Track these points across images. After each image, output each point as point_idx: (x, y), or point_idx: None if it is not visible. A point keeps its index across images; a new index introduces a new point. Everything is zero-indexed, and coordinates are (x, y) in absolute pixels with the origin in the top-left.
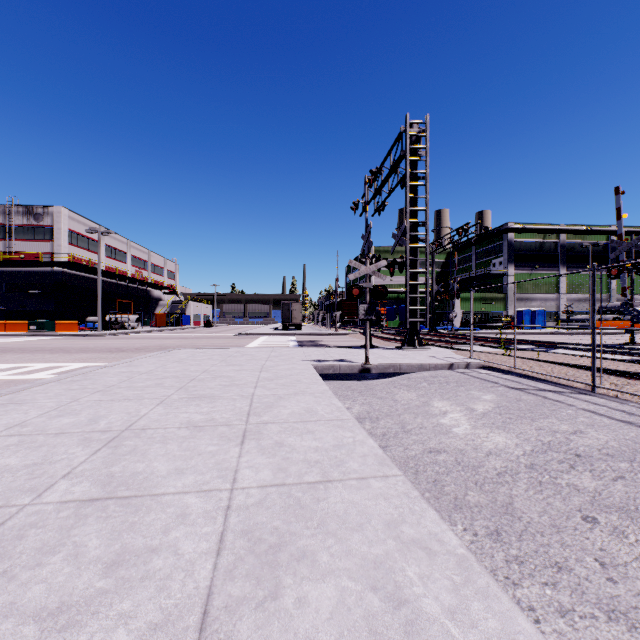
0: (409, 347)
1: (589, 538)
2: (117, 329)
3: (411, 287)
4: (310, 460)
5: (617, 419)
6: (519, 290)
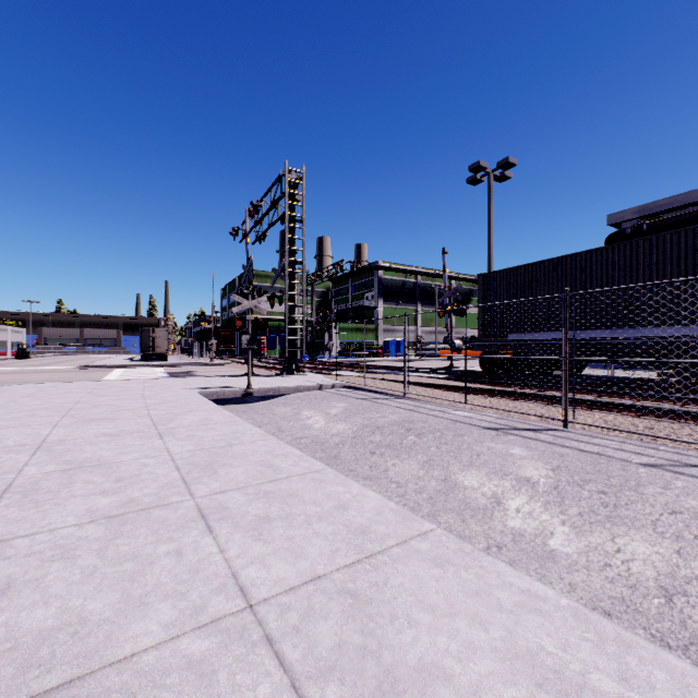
0: (288, 374)
1: (370, 460)
2: None
3: (290, 319)
4: (217, 439)
5: (408, 409)
6: (387, 322)
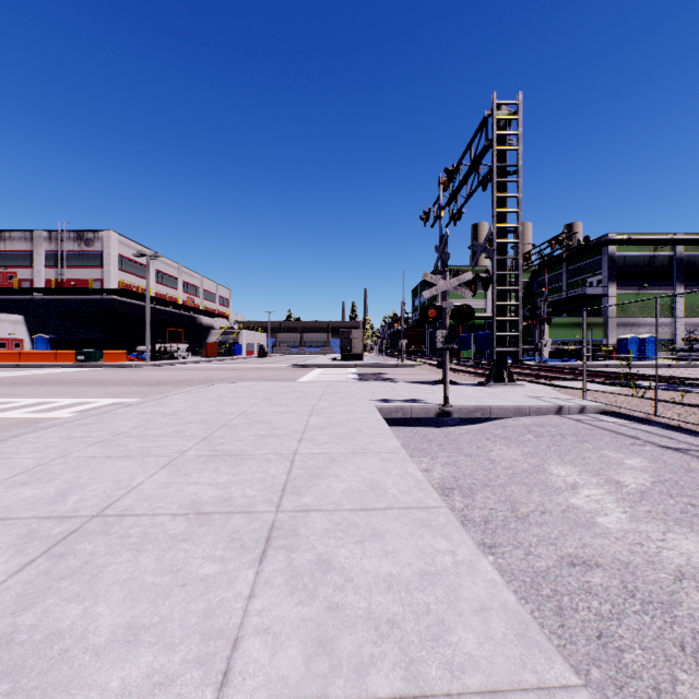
0: (496, 383)
1: None
2: (166, 359)
3: (498, 309)
4: (379, 616)
5: None
6: (623, 314)
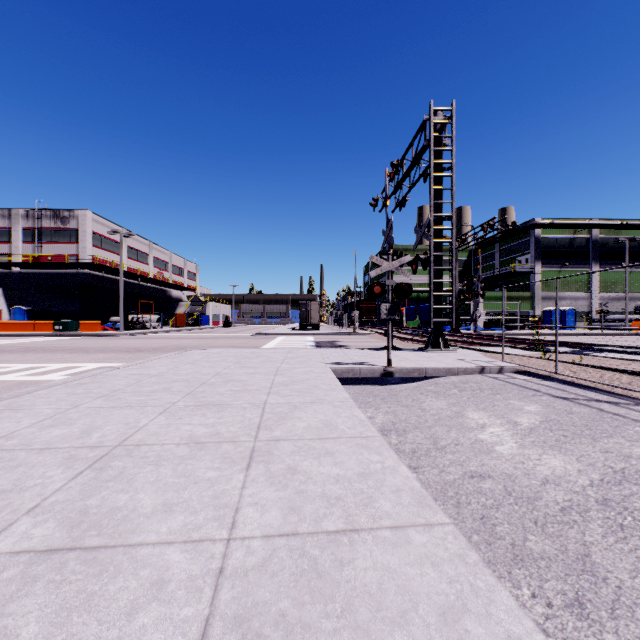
0: (433, 349)
1: None
2: (138, 329)
3: (435, 285)
4: (330, 495)
5: None
6: (547, 289)
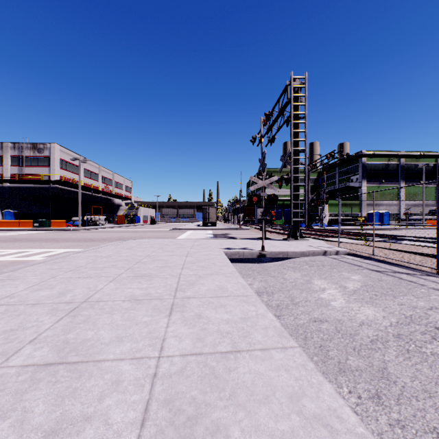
0: (293, 239)
1: None
2: (91, 225)
3: (294, 196)
4: (222, 331)
5: None
6: (370, 198)
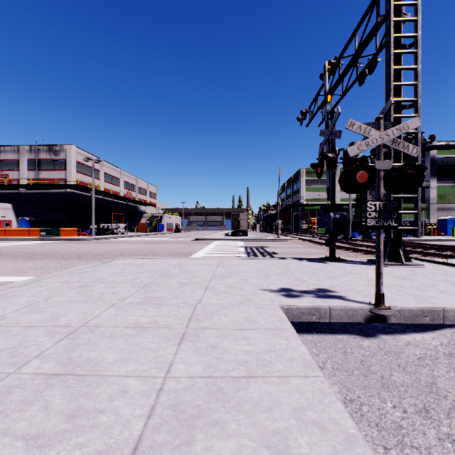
0: (391, 262)
1: None
2: (108, 234)
3: None
4: None
5: None
6: (441, 201)
